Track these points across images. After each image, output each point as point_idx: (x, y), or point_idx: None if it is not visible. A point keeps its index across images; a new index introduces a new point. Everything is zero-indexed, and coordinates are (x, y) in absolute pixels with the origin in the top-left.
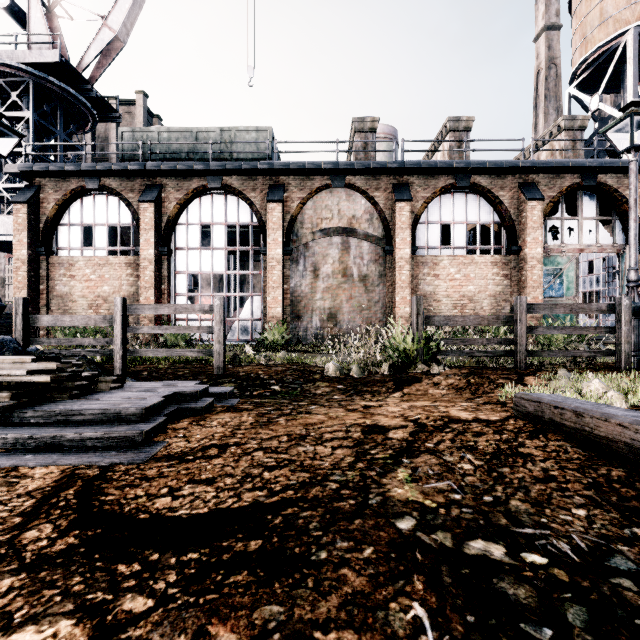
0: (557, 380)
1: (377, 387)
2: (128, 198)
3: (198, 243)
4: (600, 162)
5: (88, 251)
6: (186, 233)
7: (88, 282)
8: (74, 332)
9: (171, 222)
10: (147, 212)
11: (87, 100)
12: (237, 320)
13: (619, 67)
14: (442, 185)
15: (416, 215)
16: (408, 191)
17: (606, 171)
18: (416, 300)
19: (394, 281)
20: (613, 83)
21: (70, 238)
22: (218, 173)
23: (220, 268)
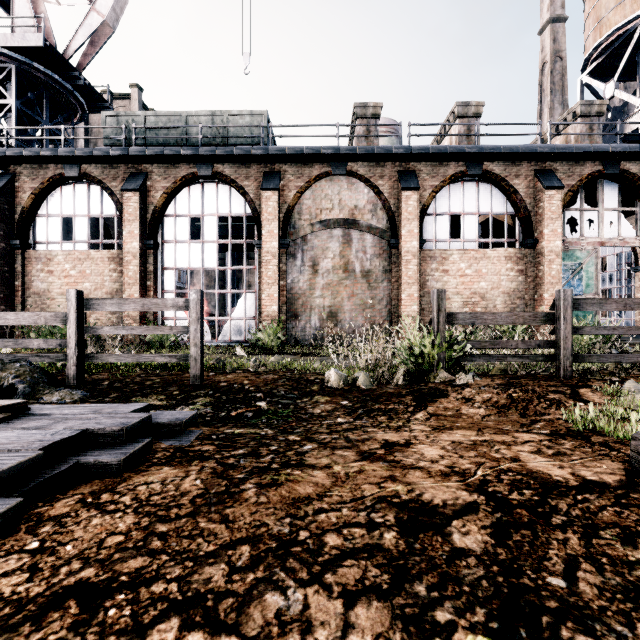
0: (631, 396)
1: (392, 404)
2: (111, 187)
3: (187, 236)
4: (625, 147)
5: (68, 244)
6: (174, 225)
7: (68, 278)
8: (47, 332)
9: (157, 213)
10: (131, 201)
11: (75, 89)
12: (229, 319)
13: (635, 53)
14: (452, 173)
15: (424, 205)
16: (415, 179)
17: (630, 157)
18: (437, 293)
19: (400, 277)
20: (627, 70)
21: (48, 230)
22: (208, 159)
23: (211, 263)
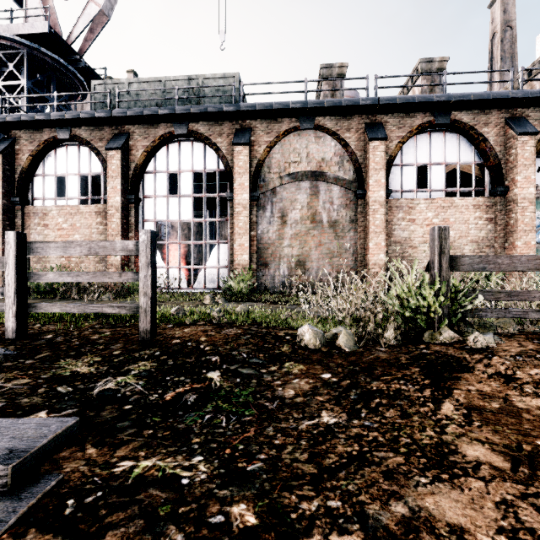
0: None
1: (395, 381)
2: (97, 147)
3: (165, 191)
4: None
5: (61, 201)
6: (154, 181)
7: (60, 231)
8: None
9: (138, 170)
10: (114, 159)
11: (77, 71)
12: (204, 268)
13: None
14: (419, 123)
15: (390, 156)
16: (382, 130)
17: None
18: (438, 231)
19: (367, 226)
20: None
21: (44, 188)
22: (184, 118)
23: (187, 215)
